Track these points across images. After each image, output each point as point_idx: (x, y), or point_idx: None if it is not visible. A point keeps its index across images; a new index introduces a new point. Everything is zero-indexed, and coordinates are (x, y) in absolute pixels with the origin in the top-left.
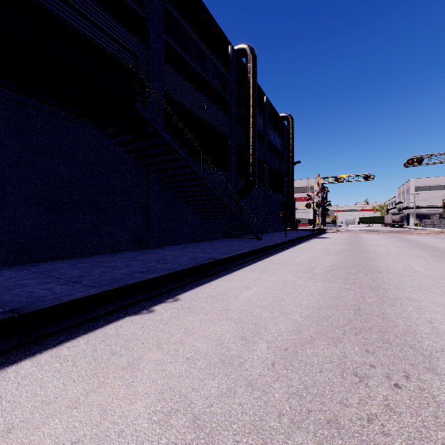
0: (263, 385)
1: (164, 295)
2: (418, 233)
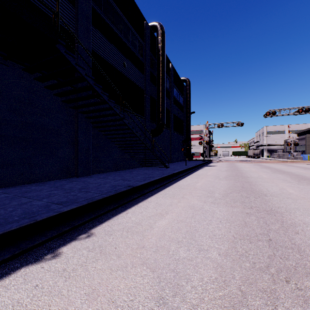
0: None
1: (78, 228)
2: (272, 162)
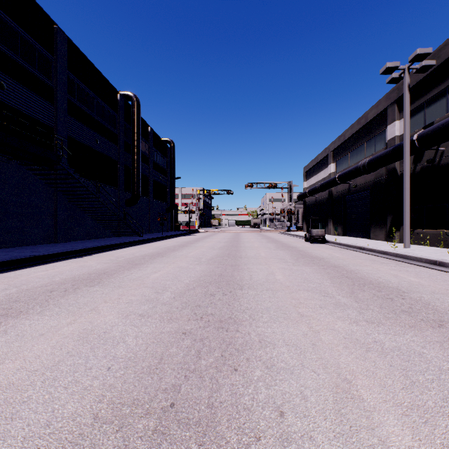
0: (121, 260)
1: (85, 255)
2: (252, 231)
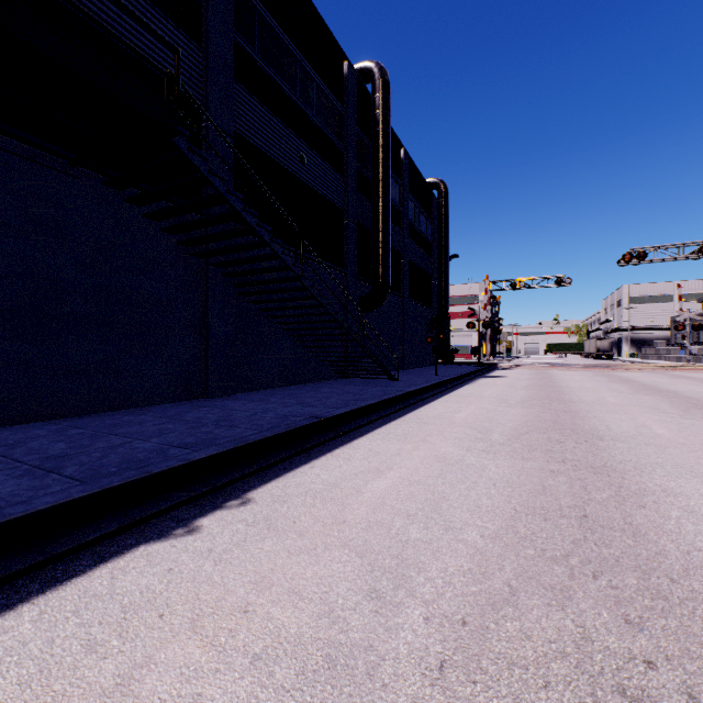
0: None
1: (223, 491)
2: (639, 368)
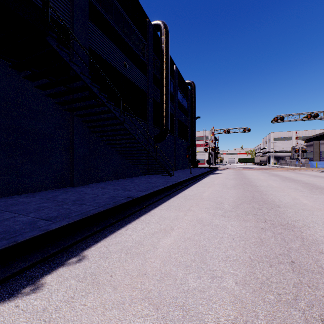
0: None
1: (68, 250)
2: (280, 169)
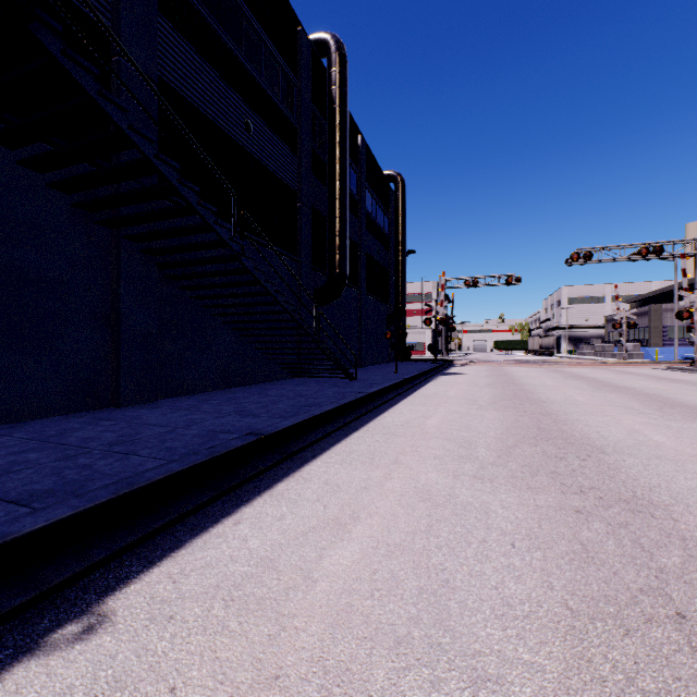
0: None
1: (63, 595)
2: (584, 364)
